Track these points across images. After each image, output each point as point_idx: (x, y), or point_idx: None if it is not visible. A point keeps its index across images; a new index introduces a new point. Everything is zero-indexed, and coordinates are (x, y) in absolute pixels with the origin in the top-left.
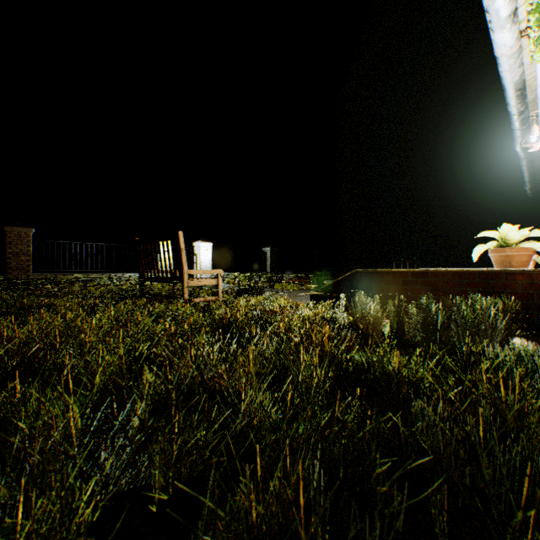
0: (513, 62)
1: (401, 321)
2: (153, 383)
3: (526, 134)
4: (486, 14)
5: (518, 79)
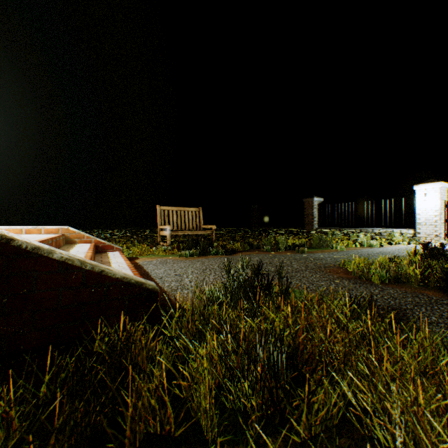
0: None
1: None
2: None
3: None
4: None
5: None
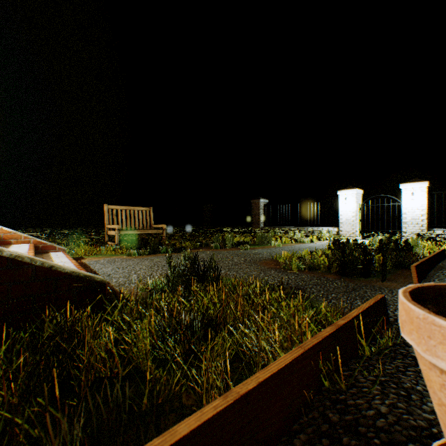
0: None
1: None
2: None
3: None
4: None
5: None
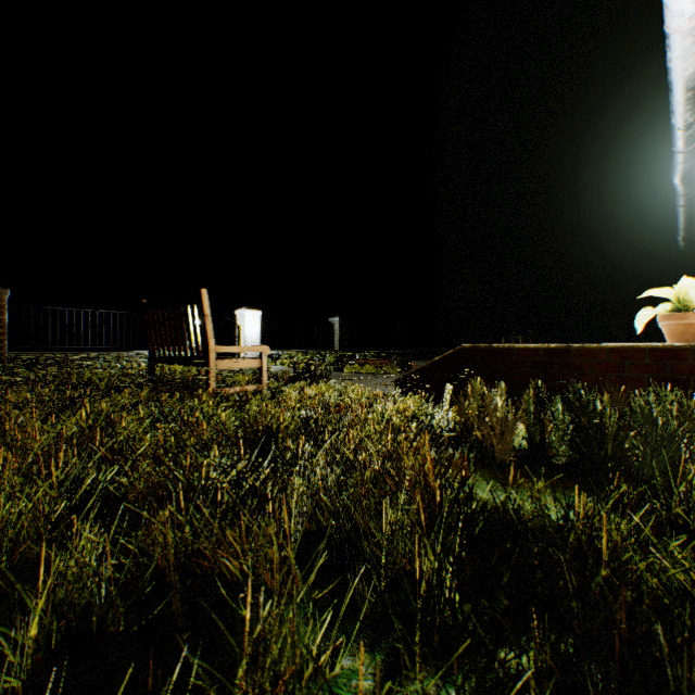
0: (690, 42)
1: (541, 427)
2: (72, 584)
3: (691, 159)
4: None
5: (693, 72)
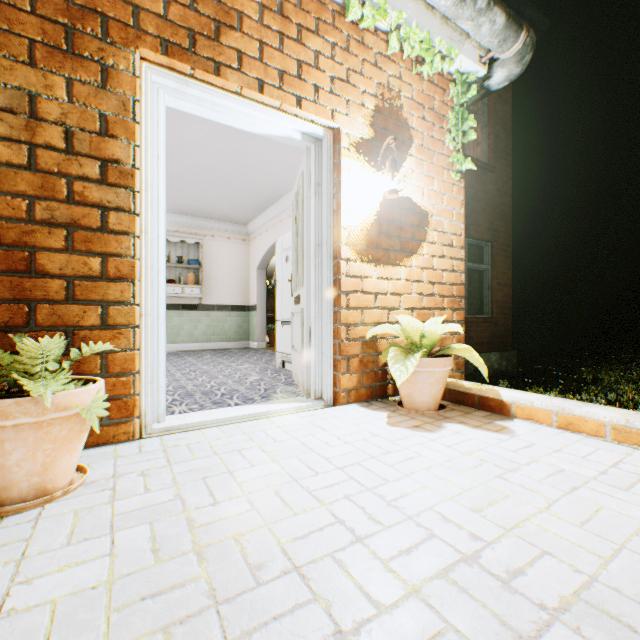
0: None
1: None
2: None
3: None
4: (485, 3)
5: None
